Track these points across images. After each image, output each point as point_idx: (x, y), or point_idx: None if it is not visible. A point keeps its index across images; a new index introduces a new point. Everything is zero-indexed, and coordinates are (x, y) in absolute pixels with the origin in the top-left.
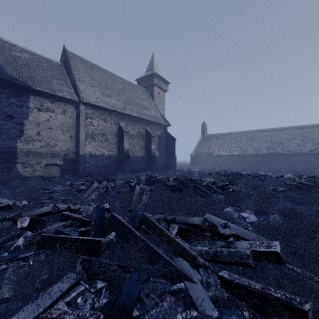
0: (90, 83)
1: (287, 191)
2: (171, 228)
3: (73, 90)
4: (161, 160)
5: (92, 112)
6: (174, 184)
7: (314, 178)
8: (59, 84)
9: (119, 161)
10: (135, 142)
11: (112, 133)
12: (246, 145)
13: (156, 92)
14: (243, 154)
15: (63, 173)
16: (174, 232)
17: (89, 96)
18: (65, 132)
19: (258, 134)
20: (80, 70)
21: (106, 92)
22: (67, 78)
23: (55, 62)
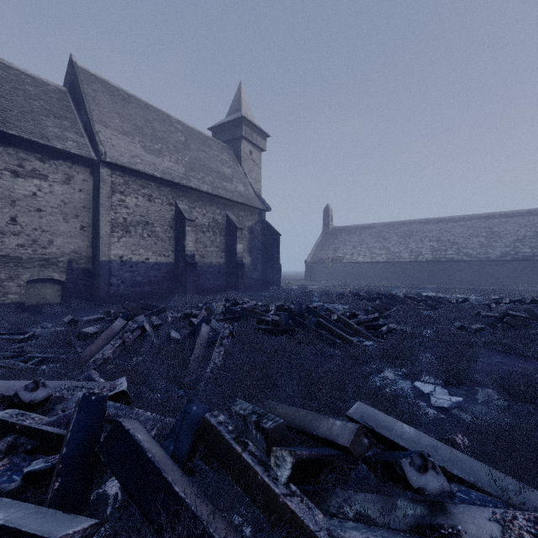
0: (123, 129)
1: (487, 331)
2: (275, 459)
3: (86, 139)
4: (254, 271)
5: (125, 182)
6: (279, 319)
7: (520, 303)
8: (58, 127)
9: (178, 273)
10: (207, 239)
11: (164, 222)
12: (398, 245)
13: (246, 151)
14: (394, 260)
15: (65, 297)
16: (283, 474)
17: (119, 151)
18: (70, 219)
19: (418, 228)
20: (102, 103)
21: (154, 147)
22: (76, 116)
23: (52, 85)
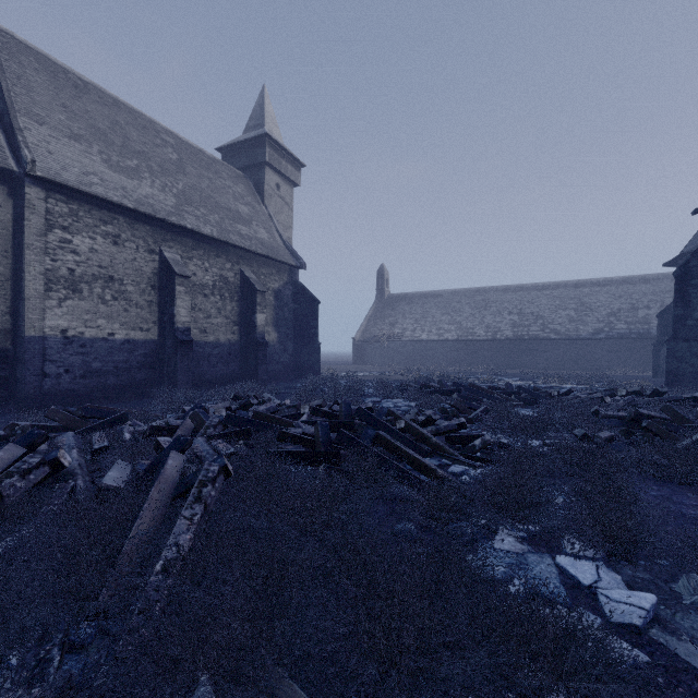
0: (71, 130)
1: (623, 442)
2: None
3: (1, 138)
4: (282, 352)
5: (72, 213)
6: (314, 432)
7: (637, 394)
8: None
9: (163, 356)
10: (211, 306)
11: (141, 278)
12: (471, 319)
13: (271, 184)
14: (466, 338)
15: None
16: None
17: (61, 163)
18: None
19: (495, 297)
20: (35, 87)
21: (125, 163)
22: None
23: None
